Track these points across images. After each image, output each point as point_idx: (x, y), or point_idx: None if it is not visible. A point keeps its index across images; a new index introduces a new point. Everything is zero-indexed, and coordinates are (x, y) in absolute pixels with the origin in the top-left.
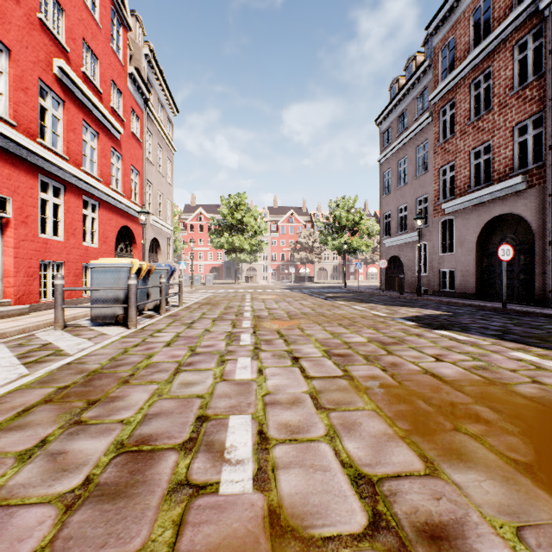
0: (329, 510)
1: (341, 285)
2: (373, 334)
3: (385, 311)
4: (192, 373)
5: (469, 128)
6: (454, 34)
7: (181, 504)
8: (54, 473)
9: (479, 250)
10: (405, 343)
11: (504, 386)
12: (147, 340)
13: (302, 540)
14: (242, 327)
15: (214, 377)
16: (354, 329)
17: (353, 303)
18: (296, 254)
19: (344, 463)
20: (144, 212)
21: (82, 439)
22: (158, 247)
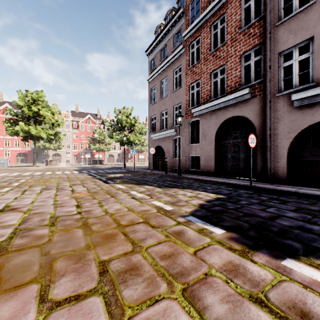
0: None
1: (122, 166)
2: None
3: (166, 199)
4: None
5: (210, 56)
6: None
7: None
8: None
9: (216, 142)
10: None
11: None
12: None
13: None
14: None
15: None
16: None
17: (131, 185)
18: (92, 145)
19: None
20: None
21: None
22: None
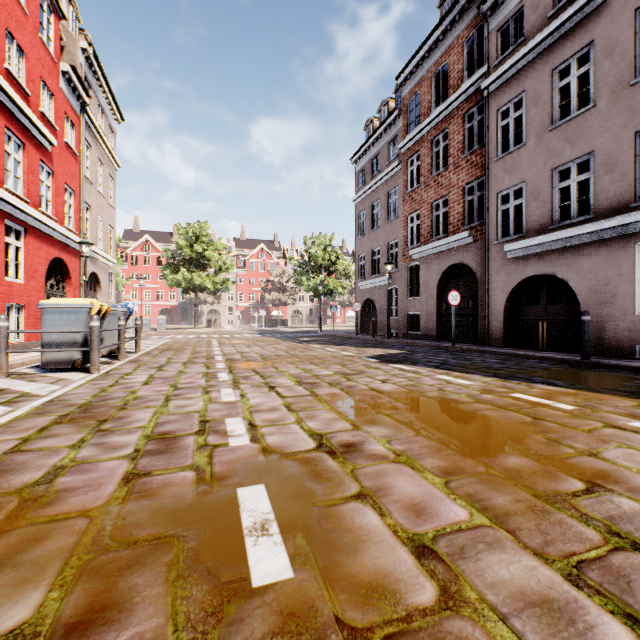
0: (296, 445)
1: (317, 329)
2: (340, 368)
3: (354, 352)
4: (183, 400)
5: (431, 182)
6: (419, 90)
7: (208, 451)
8: (108, 450)
9: (439, 295)
10: (364, 374)
11: (419, 393)
12: (121, 381)
13: (281, 453)
14: (217, 368)
15: (204, 401)
16: (324, 366)
17: (326, 345)
18: (267, 295)
19: (306, 430)
20: (87, 243)
21: (114, 437)
22: (97, 283)
